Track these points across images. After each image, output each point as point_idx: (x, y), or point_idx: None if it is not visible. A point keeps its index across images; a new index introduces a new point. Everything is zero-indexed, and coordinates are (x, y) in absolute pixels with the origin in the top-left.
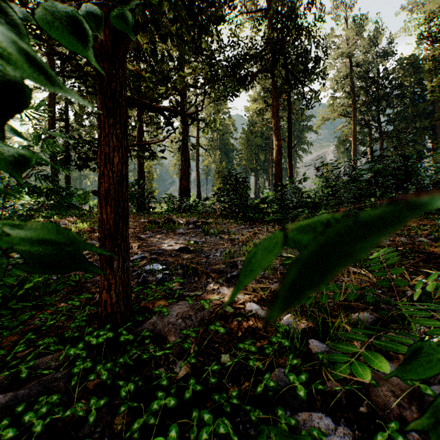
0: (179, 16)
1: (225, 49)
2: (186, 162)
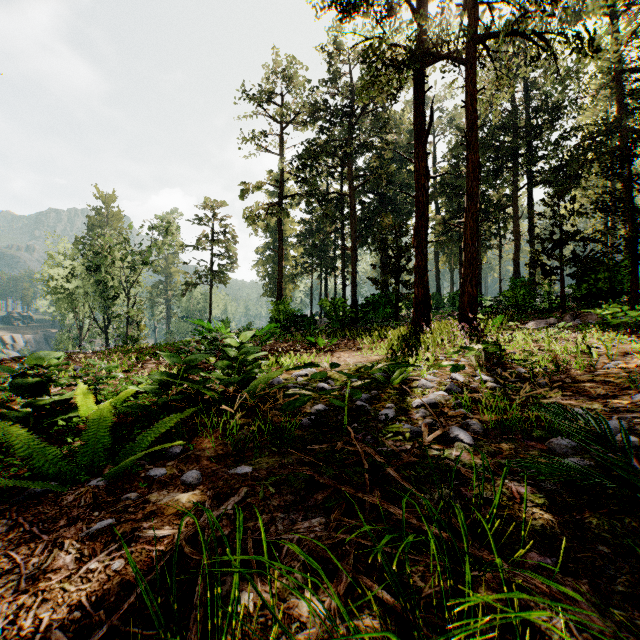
0: (397, 292)
1: (554, 152)
2: (517, 265)
